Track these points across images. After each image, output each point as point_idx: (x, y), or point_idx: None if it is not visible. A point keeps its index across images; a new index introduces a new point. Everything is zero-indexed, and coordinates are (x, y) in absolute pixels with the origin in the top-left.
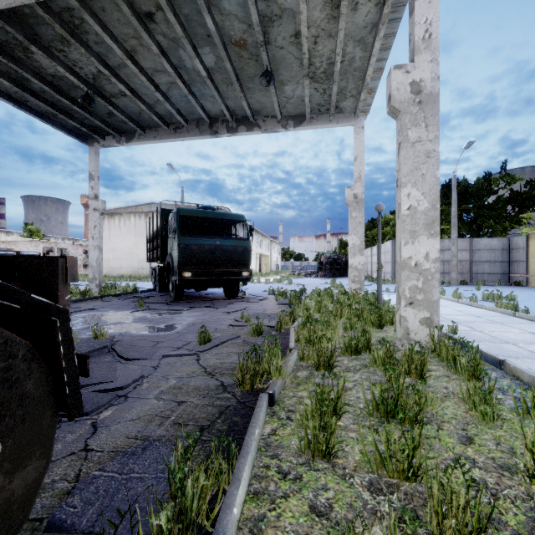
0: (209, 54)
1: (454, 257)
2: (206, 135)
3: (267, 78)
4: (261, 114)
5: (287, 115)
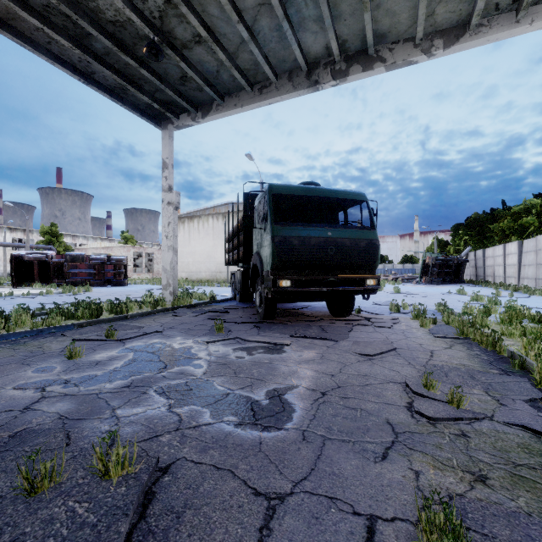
0: None
1: None
2: (301, 90)
3: None
4: (385, 41)
5: (432, 32)
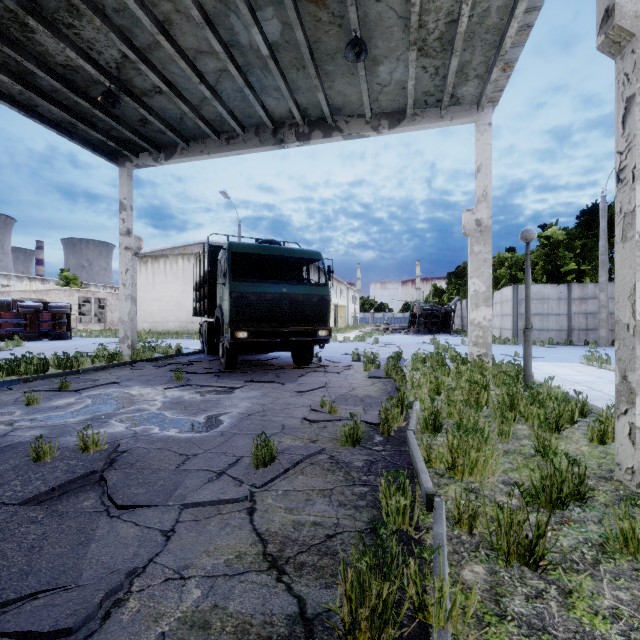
0: (272, 20)
1: (603, 307)
2: (268, 146)
3: (357, 50)
4: (342, 114)
5: (380, 113)
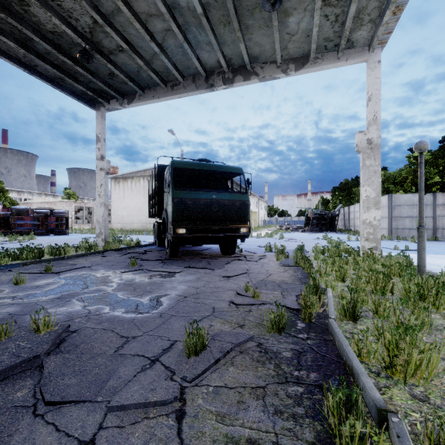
0: None
1: None
2: (201, 90)
3: None
4: (258, 61)
5: (288, 59)
